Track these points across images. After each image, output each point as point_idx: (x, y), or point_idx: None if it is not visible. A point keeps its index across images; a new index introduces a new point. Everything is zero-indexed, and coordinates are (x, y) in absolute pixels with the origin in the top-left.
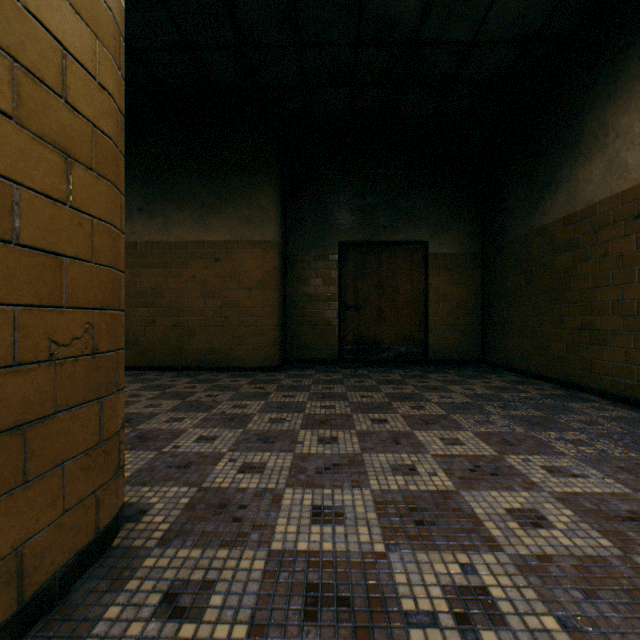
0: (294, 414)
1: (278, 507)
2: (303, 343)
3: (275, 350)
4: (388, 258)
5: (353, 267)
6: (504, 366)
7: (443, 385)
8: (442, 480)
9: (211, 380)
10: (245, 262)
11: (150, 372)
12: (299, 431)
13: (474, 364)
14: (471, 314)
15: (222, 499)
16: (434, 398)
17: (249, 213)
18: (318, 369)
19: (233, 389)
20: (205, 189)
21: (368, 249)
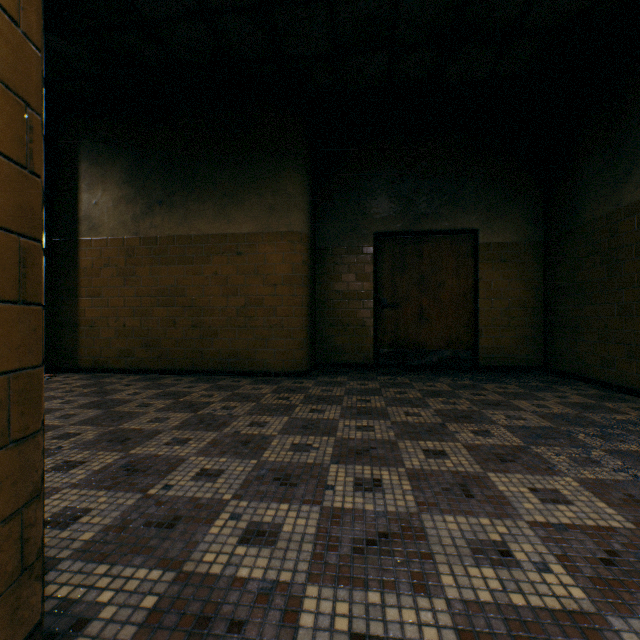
0: (323, 438)
1: (292, 633)
2: (334, 345)
3: (303, 353)
4: (430, 250)
5: (390, 260)
6: (576, 375)
7: (506, 400)
8: (563, 583)
9: (231, 387)
10: (270, 256)
11: (170, 376)
12: (329, 466)
13: (535, 372)
14: (530, 313)
15: (206, 603)
16: (500, 419)
17: (274, 201)
18: (351, 375)
19: (253, 399)
20: (227, 177)
21: (407, 240)
